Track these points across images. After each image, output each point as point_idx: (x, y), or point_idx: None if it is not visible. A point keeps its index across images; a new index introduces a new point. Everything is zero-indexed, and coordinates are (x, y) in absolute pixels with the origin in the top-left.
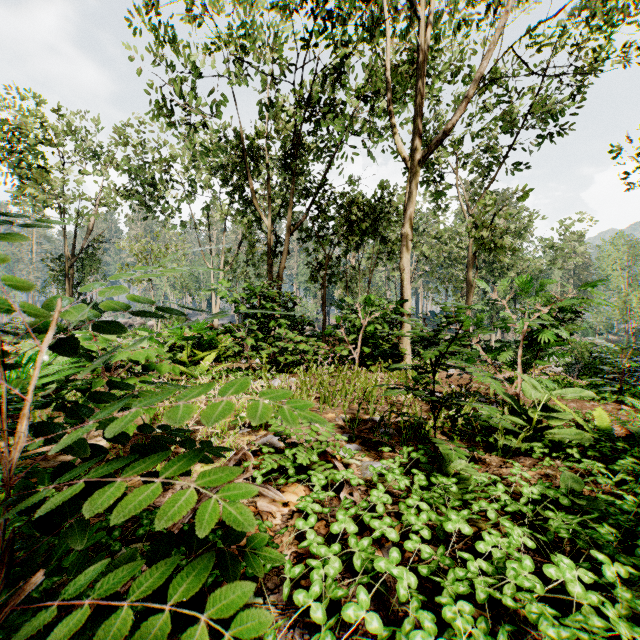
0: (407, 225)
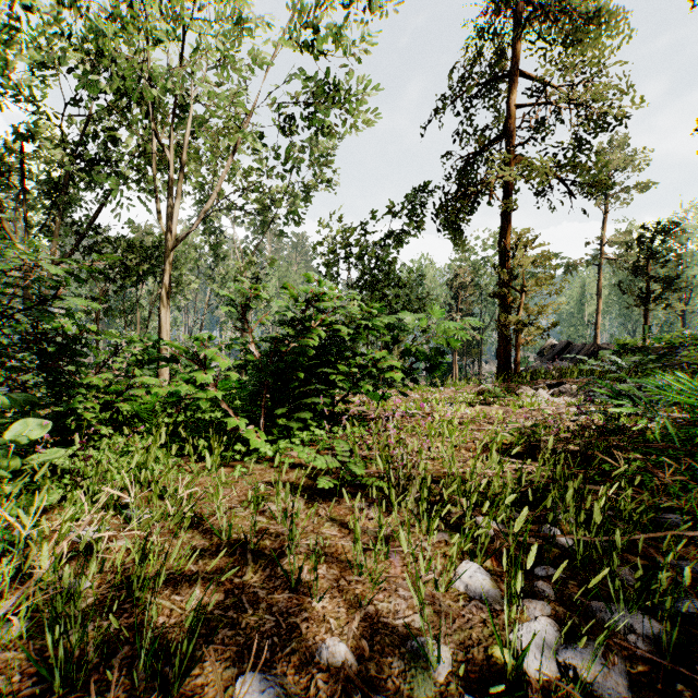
0: (163, 289)
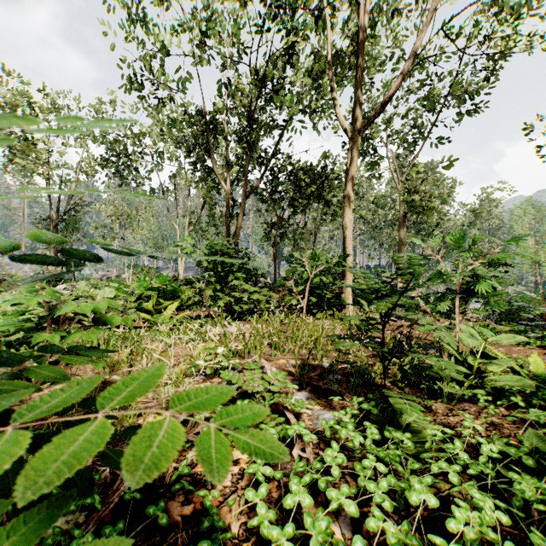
0: (349, 188)
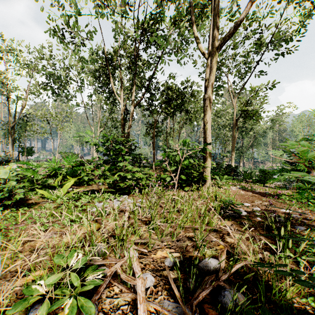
0: (210, 92)
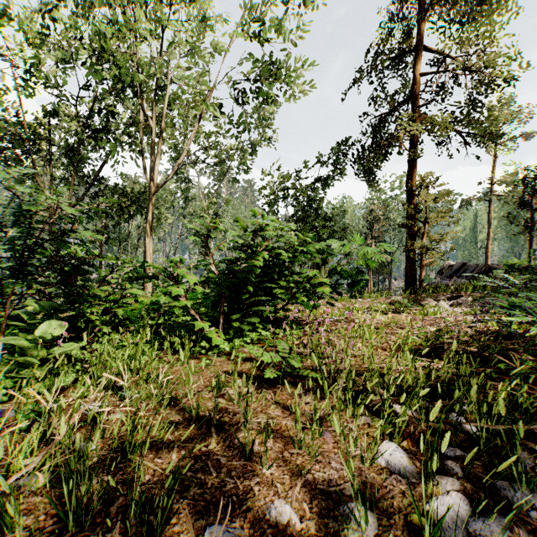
0: (147, 223)
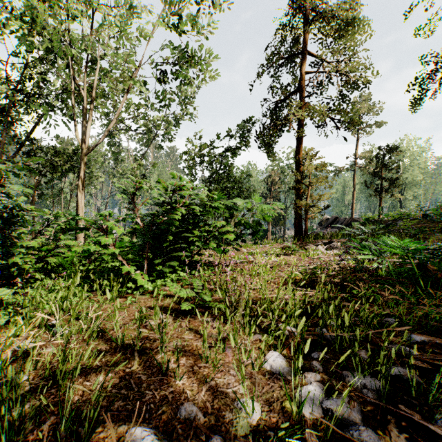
0: (80, 181)
